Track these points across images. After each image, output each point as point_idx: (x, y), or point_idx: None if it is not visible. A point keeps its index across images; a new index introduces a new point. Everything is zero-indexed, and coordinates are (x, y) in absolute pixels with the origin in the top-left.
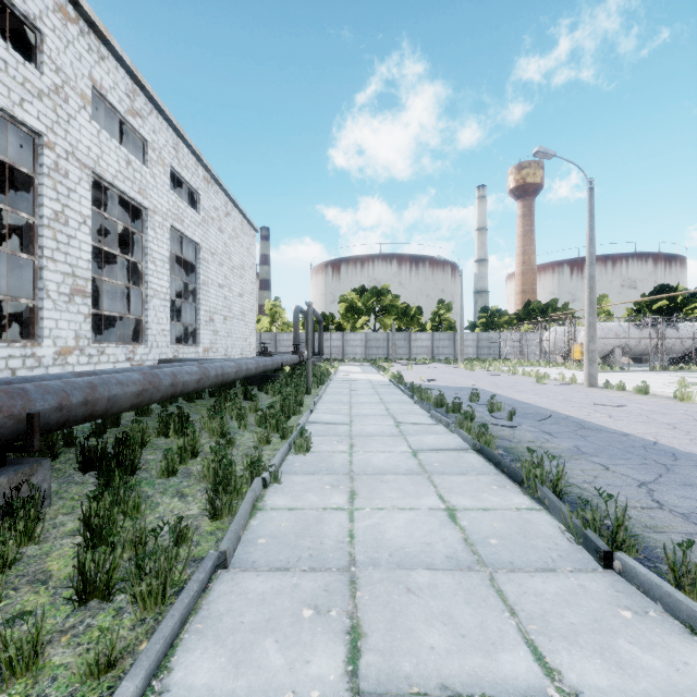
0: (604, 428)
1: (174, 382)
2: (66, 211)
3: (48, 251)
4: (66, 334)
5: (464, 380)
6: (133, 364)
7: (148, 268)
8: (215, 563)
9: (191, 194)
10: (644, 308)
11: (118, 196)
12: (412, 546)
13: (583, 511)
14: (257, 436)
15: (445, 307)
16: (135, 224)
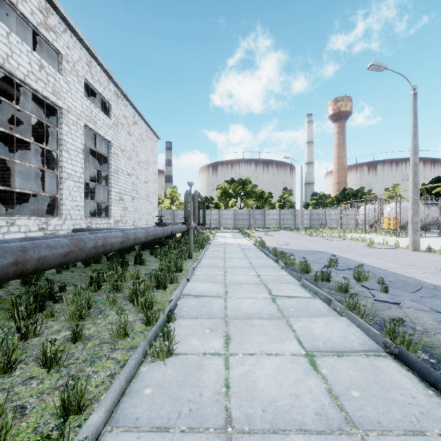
0: None
1: (20, 260)
2: None
3: None
4: None
5: (310, 244)
6: (46, 233)
7: (62, 156)
8: None
9: (105, 105)
10: (425, 193)
11: (36, 96)
12: None
13: None
14: (112, 327)
15: (288, 192)
16: (54, 122)
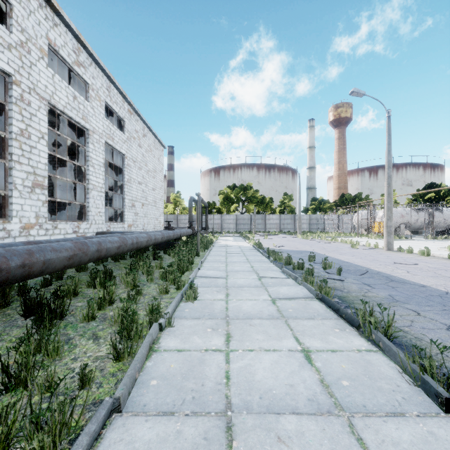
0: (407, 281)
1: (99, 249)
2: (29, 129)
3: (15, 156)
4: (29, 215)
5: (302, 246)
6: (78, 235)
7: (89, 170)
8: (109, 410)
9: (119, 121)
10: (418, 198)
11: (68, 121)
12: (278, 388)
13: (420, 359)
14: (159, 288)
15: (288, 198)
16: (80, 140)
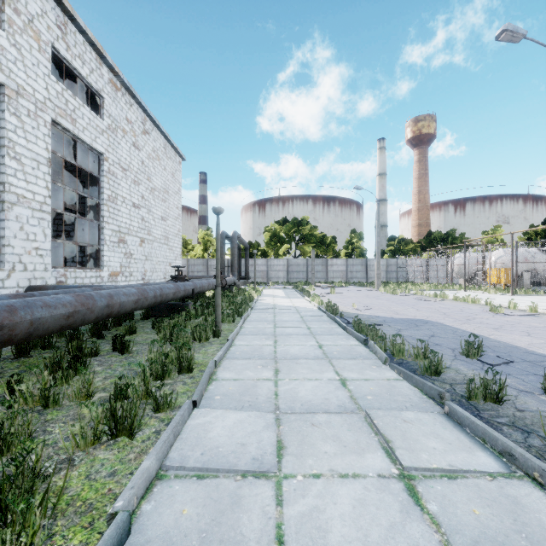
0: None
1: None
2: None
3: None
4: None
5: (401, 308)
6: None
7: (5, 164)
8: None
9: (95, 99)
10: (535, 237)
11: None
12: None
13: None
14: None
15: (358, 236)
16: None
